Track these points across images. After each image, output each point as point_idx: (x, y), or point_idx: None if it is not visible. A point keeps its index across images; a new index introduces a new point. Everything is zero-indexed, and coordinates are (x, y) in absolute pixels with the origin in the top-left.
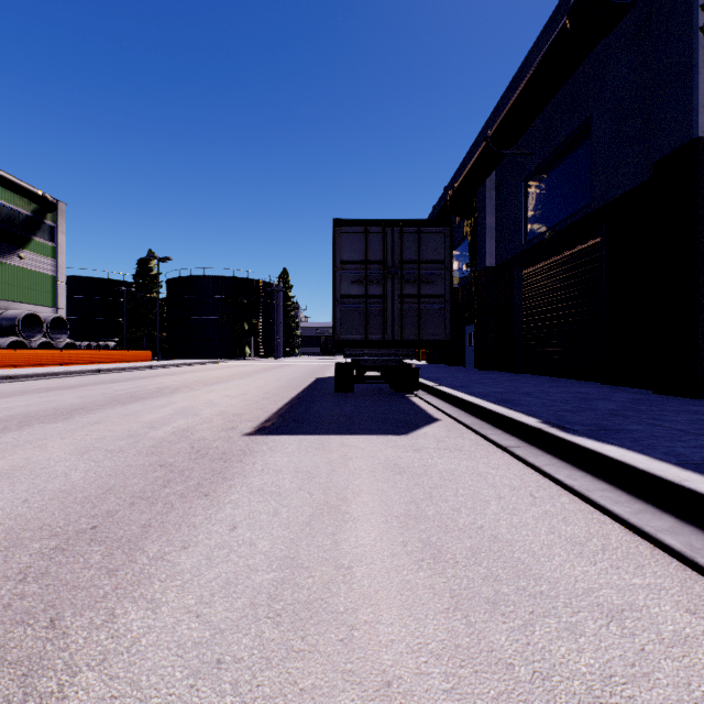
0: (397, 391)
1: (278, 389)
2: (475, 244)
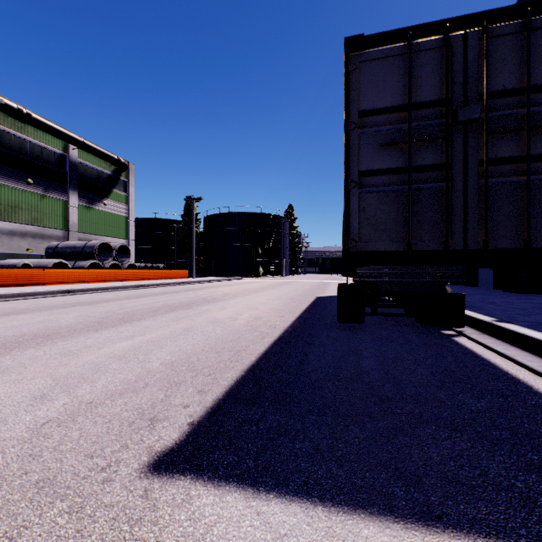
0: (425, 323)
1: (273, 313)
2: None
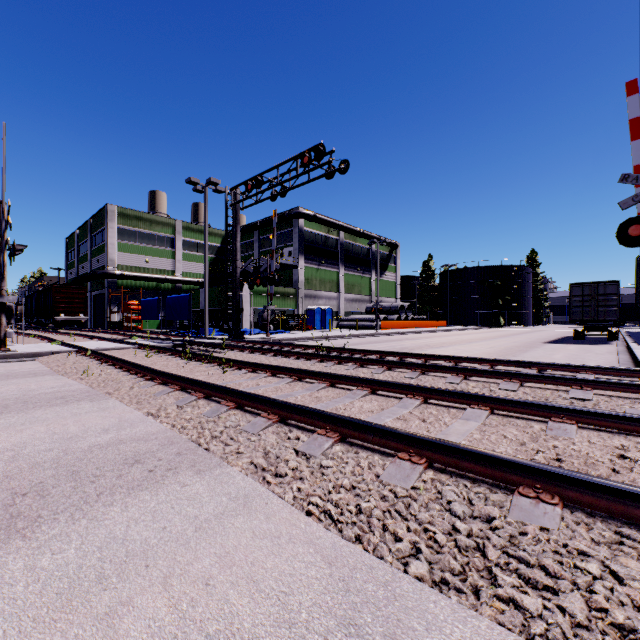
0: (607, 340)
1: (544, 338)
2: None
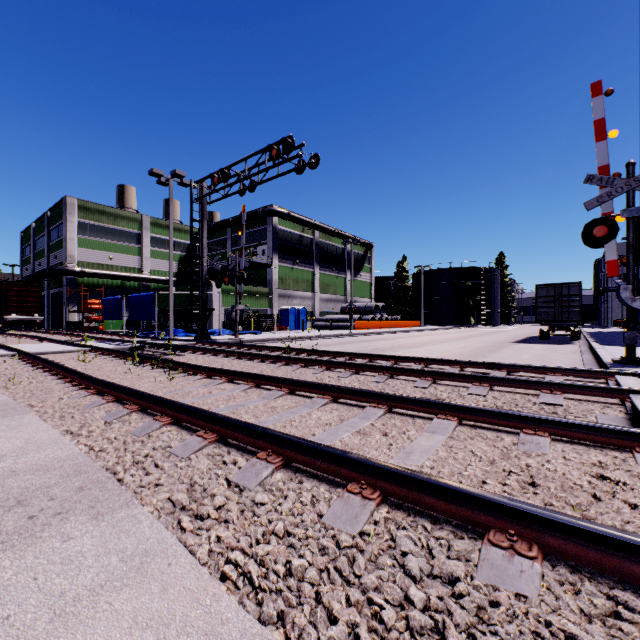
0: (570, 340)
1: (512, 338)
2: None
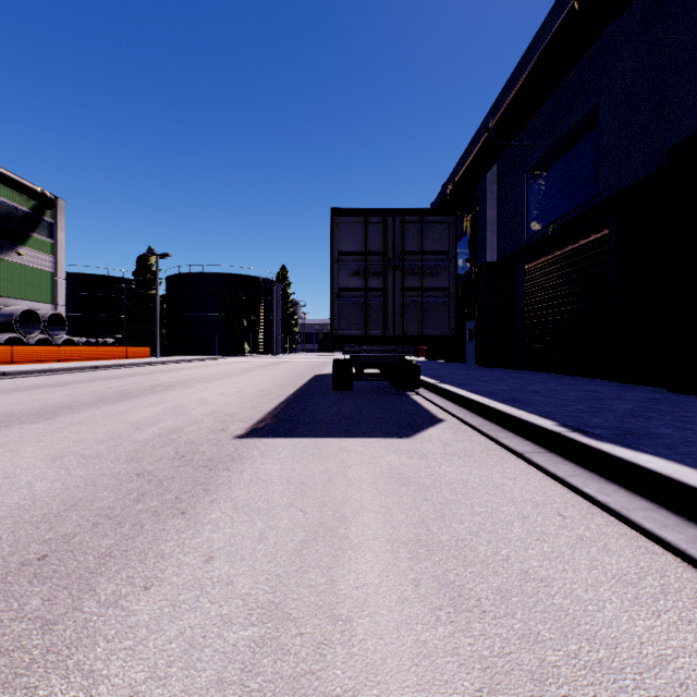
0: (397, 388)
1: (275, 387)
2: (476, 239)
